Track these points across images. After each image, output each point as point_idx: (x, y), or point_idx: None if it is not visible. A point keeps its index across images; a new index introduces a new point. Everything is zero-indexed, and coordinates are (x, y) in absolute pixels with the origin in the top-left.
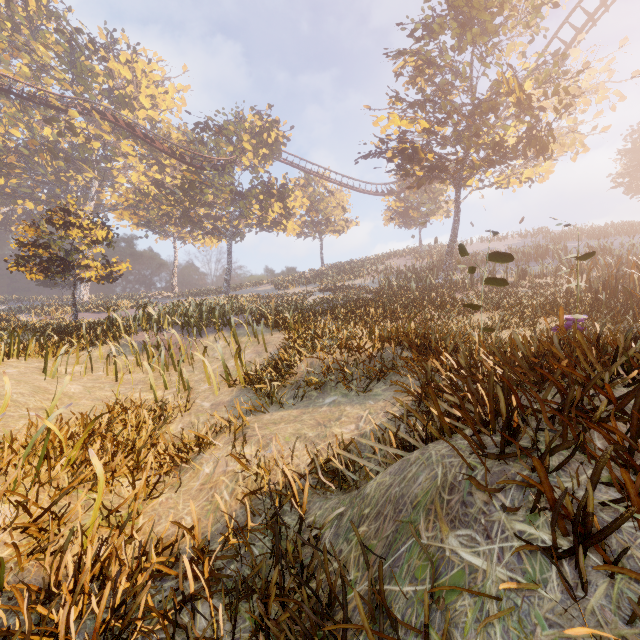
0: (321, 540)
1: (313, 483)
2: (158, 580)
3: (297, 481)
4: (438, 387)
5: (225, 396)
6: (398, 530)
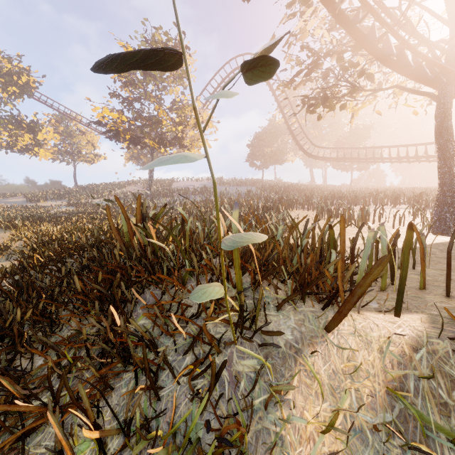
0: None
1: None
2: None
3: None
4: None
5: None
6: None
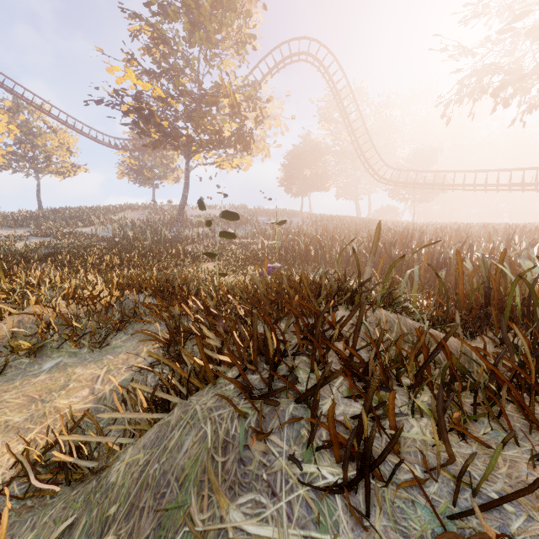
0: None
1: (21, 491)
2: None
3: None
4: (185, 330)
5: None
6: (162, 524)
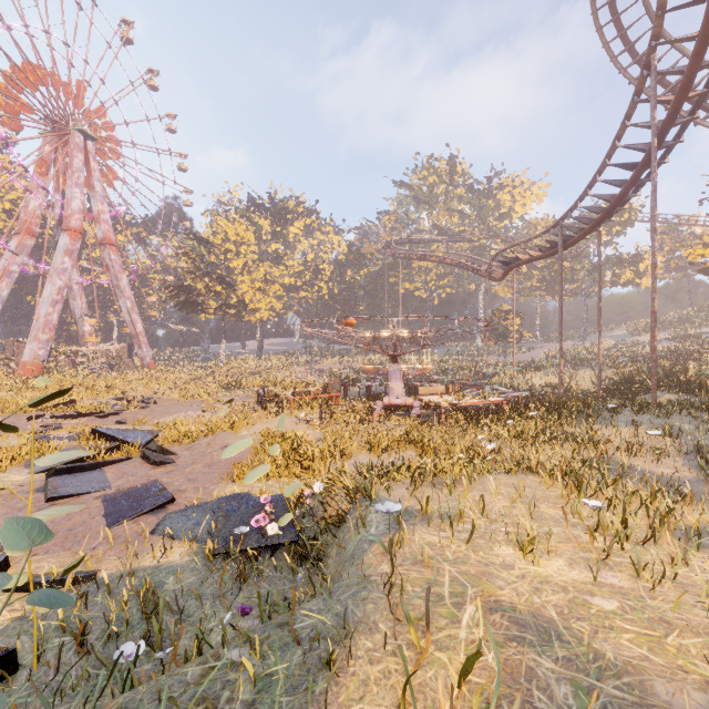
0: None
1: None
2: None
3: None
4: None
5: (591, 386)
6: None
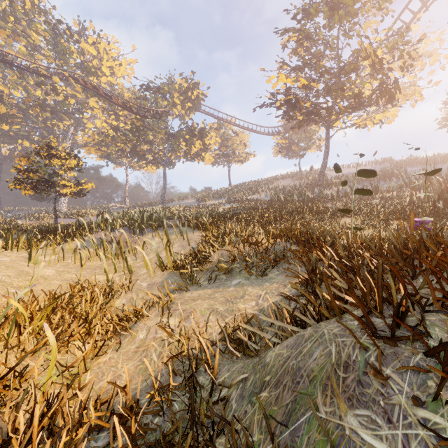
0: (229, 399)
1: (223, 348)
2: (96, 430)
3: (210, 348)
4: (321, 273)
5: (158, 278)
6: (296, 400)
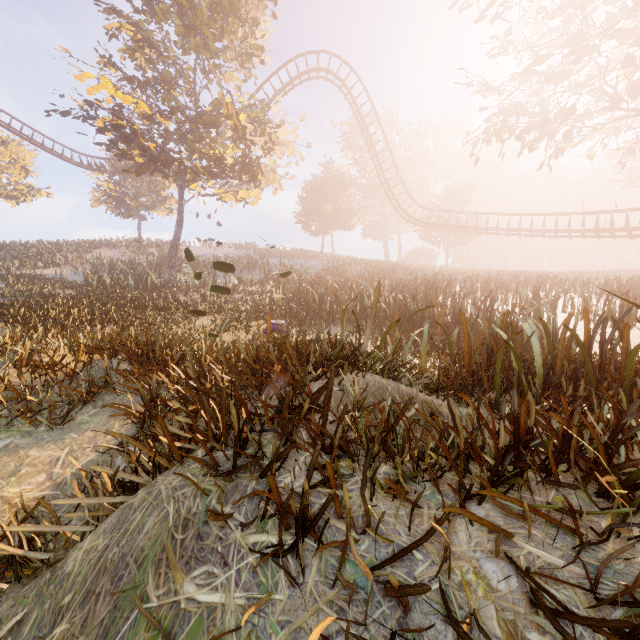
0: None
1: None
2: None
3: None
4: (165, 402)
5: None
6: (118, 605)
